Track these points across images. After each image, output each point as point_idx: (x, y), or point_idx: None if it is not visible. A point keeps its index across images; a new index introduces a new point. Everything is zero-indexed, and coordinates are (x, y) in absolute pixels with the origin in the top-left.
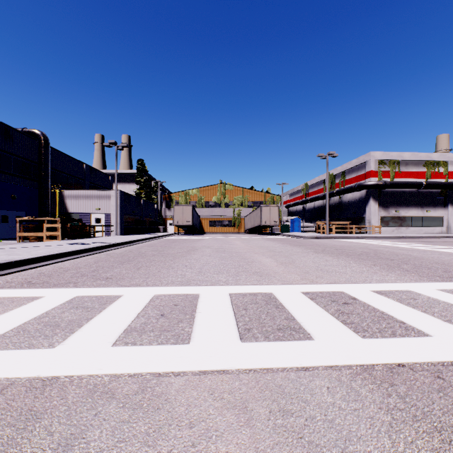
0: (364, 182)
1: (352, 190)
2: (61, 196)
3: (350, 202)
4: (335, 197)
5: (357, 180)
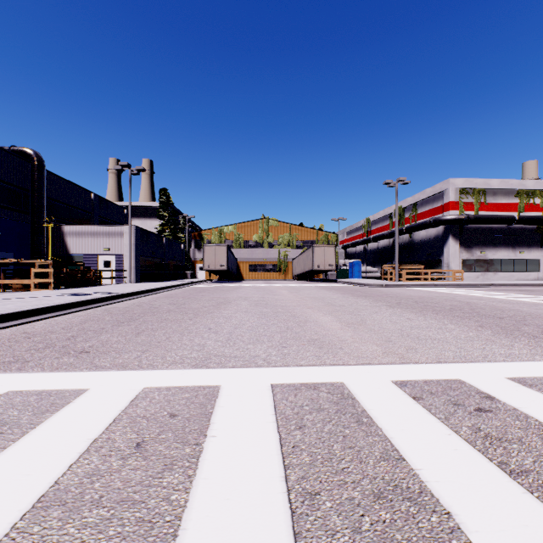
0: (442, 216)
1: (427, 226)
2: (61, 233)
3: (424, 242)
4: (405, 236)
5: (432, 213)
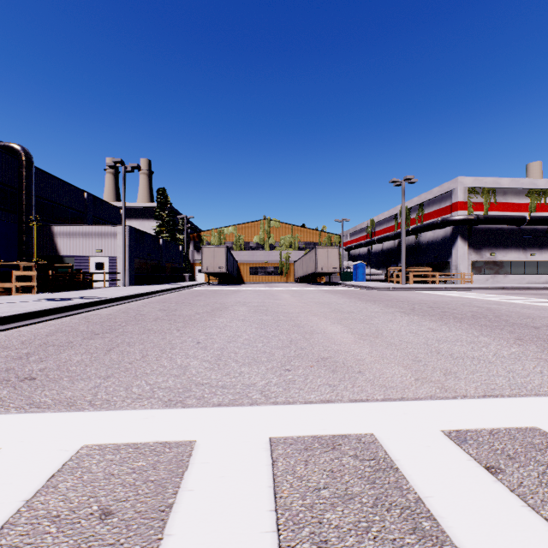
0: (450, 216)
1: (434, 227)
2: (50, 233)
3: (431, 243)
4: (411, 237)
5: (439, 214)
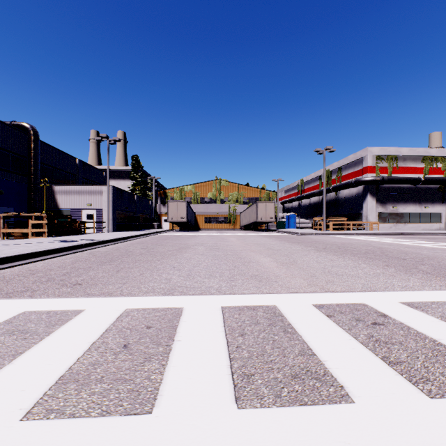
0: (362, 177)
1: (349, 186)
2: (52, 191)
3: (347, 198)
4: (332, 193)
5: (353, 175)
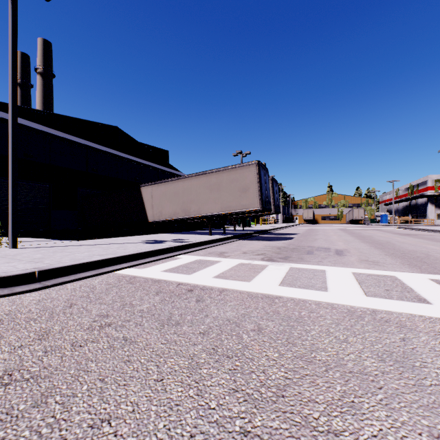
0: (423, 193)
1: (418, 198)
2: None
3: (420, 204)
4: (414, 200)
5: (423, 190)
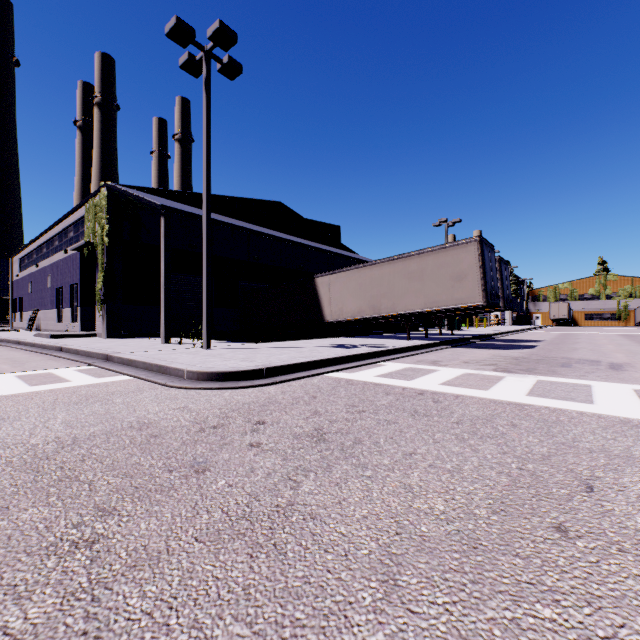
0: None
1: None
2: None
3: None
4: None
5: None
